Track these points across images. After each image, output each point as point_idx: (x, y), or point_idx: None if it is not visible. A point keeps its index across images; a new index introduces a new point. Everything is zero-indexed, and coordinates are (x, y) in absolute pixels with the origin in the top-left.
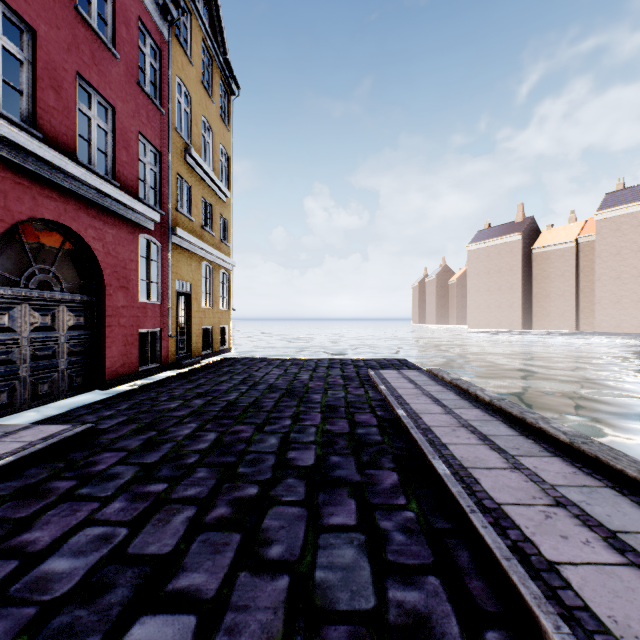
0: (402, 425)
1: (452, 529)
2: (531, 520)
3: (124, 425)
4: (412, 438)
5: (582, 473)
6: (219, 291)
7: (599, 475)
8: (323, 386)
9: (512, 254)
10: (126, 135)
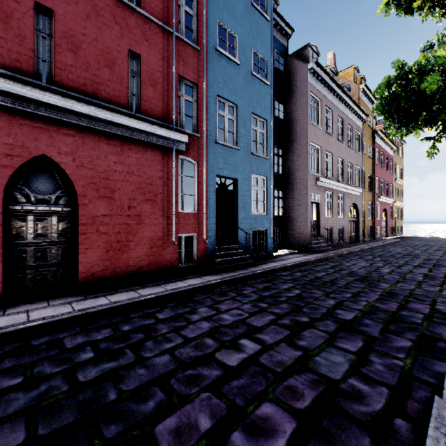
0: None
1: None
2: None
3: (403, 240)
4: None
5: None
6: (399, 214)
7: None
8: None
9: None
10: (388, 186)
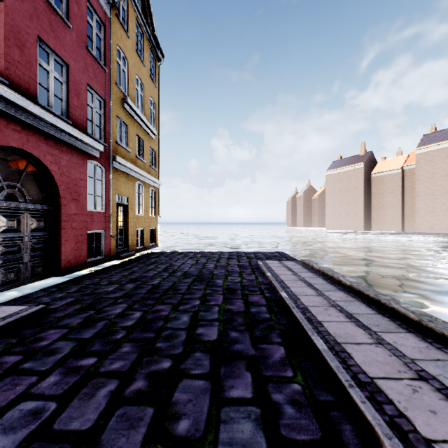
0: (285, 305)
1: (334, 402)
2: (401, 394)
3: (70, 305)
4: (294, 316)
5: (433, 348)
6: (149, 203)
7: (447, 349)
8: (224, 273)
9: (357, 177)
10: (77, 86)
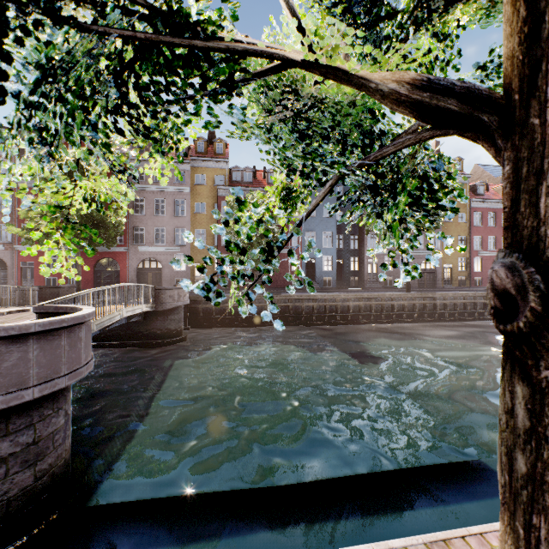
0: None
1: None
2: None
3: None
4: None
5: None
6: None
7: None
8: None
9: None
10: None
